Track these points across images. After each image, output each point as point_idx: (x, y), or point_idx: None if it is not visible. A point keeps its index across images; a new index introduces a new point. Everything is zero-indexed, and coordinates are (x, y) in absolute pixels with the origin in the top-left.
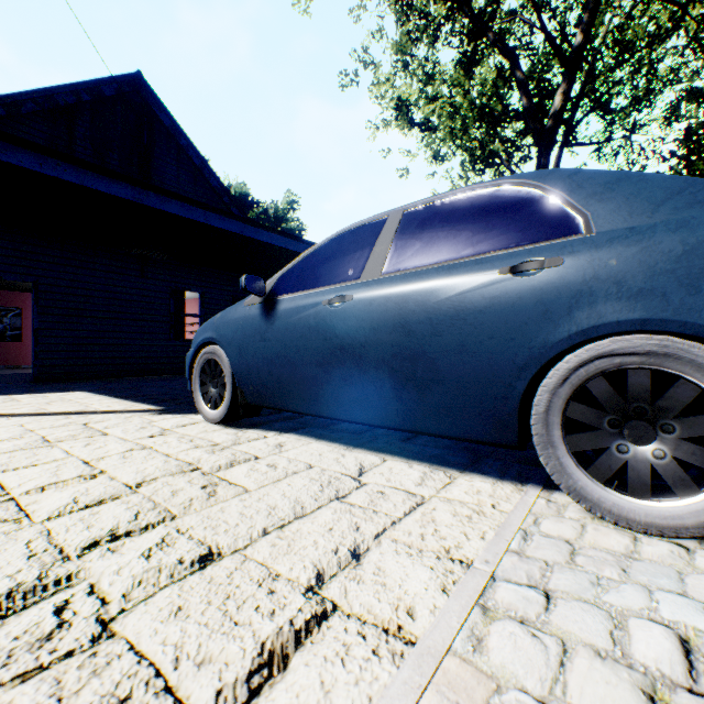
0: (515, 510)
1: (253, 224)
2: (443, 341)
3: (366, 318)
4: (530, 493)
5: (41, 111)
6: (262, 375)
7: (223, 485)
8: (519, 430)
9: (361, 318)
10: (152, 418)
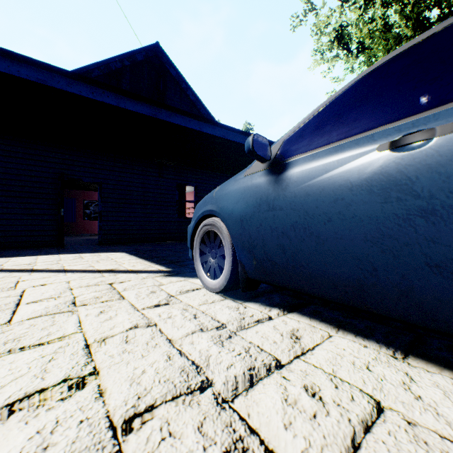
0: None
1: (232, 130)
2: None
3: None
4: None
5: (103, 76)
6: (269, 249)
7: None
8: None
9: None
10: (161, 280)
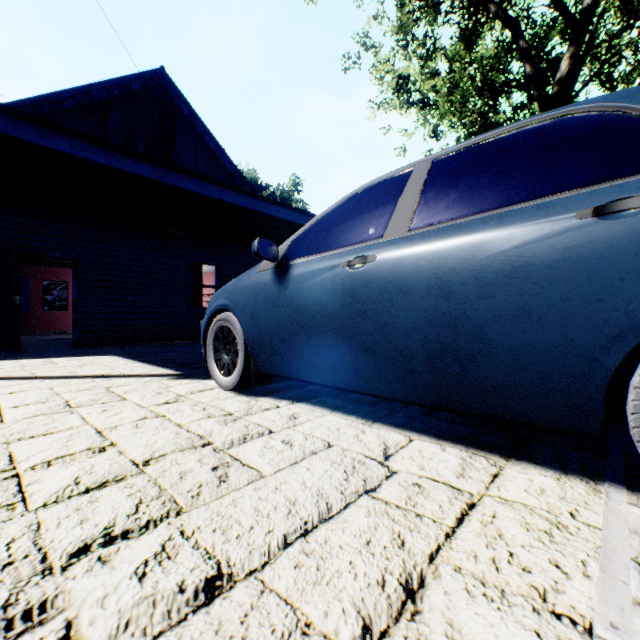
0: (608, 526)
1: (263, 200)
2: (495, 305)
3: (393, 280)
4: (614, 497)
5: (79, 107)
6: (274, 343)
7: (236, 467)
8: (603, 418)
9: (386, 280)
10: (169, 383)
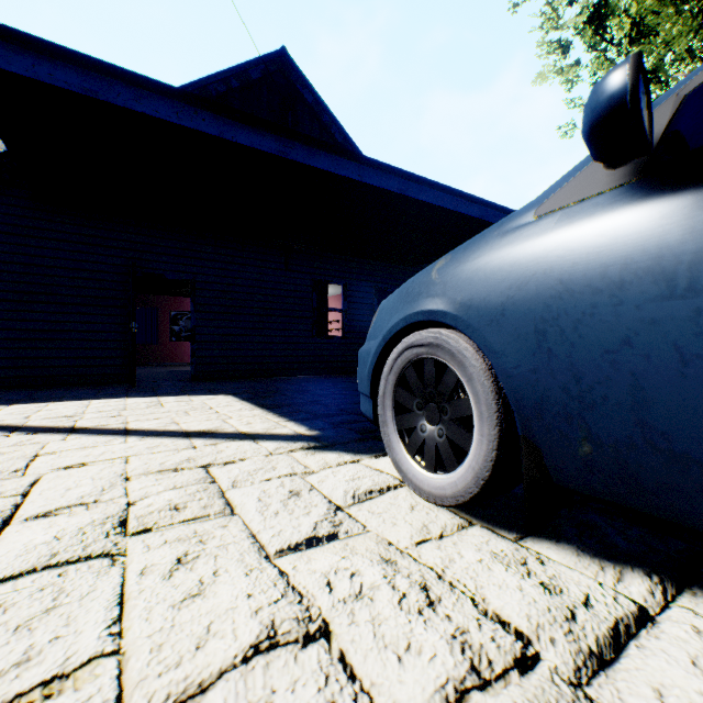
0: None
1: (415, 180)
2: None
3: None
4: None
5: None
6: (663, 417)
7: None
8: None
9: None
10: (305, 460)
